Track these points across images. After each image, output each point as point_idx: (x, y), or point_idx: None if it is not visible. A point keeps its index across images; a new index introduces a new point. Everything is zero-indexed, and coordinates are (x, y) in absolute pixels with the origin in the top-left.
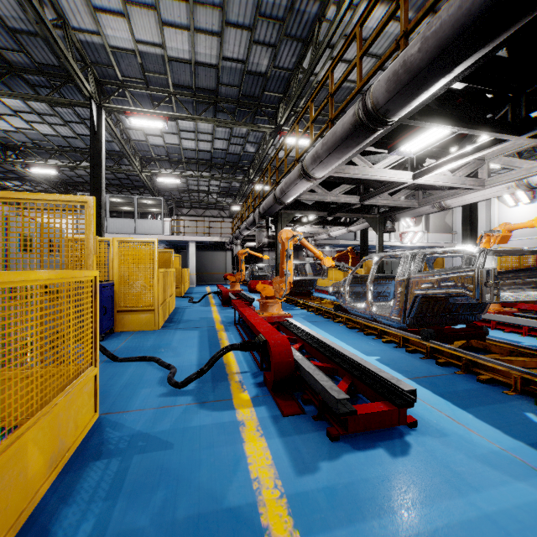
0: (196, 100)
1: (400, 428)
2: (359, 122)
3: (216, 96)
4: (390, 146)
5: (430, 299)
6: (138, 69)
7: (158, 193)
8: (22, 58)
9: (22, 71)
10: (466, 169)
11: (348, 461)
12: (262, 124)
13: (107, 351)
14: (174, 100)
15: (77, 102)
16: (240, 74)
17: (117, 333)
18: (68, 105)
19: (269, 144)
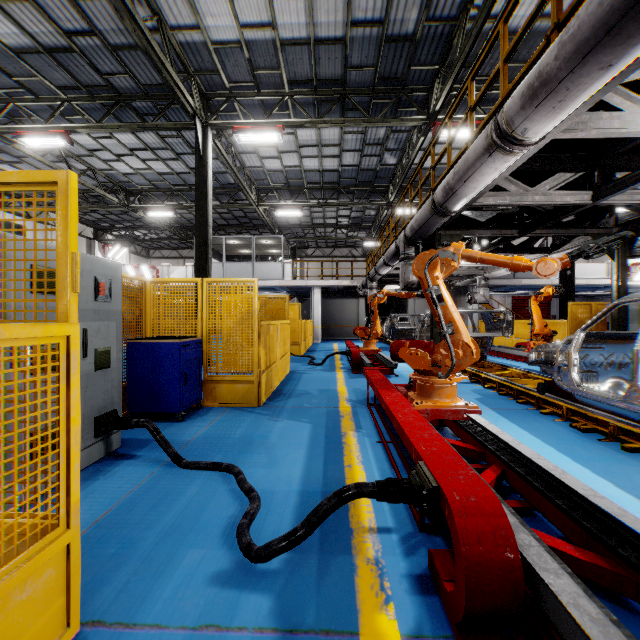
0: (318, 99)
1: None
2: None
3: (344, 87)
4: None
5: None
6: (246, 68)
7: (278, 231)
8: (127, 82)
9: (129, 99)
10: None
11: None
12: (407, 116)
13: (170, 447)
14: (291, 104)
15: (182, 124)
16: (376, 45)
17: (205, 409)
18: (173, 129)
19: (417, 146)
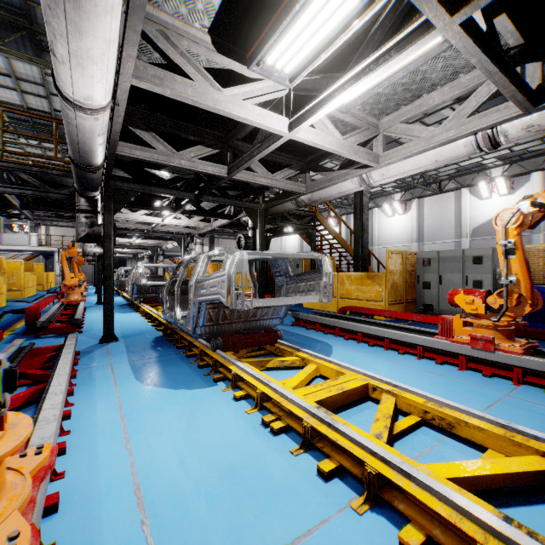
0: None
1: None
2: None
3: None
4: None
5: None
6: None
7: None
8: None
9: None
10: None
11: None
12: None
13: None
14: None
15: None
16: None
17: None
18: None
19: None
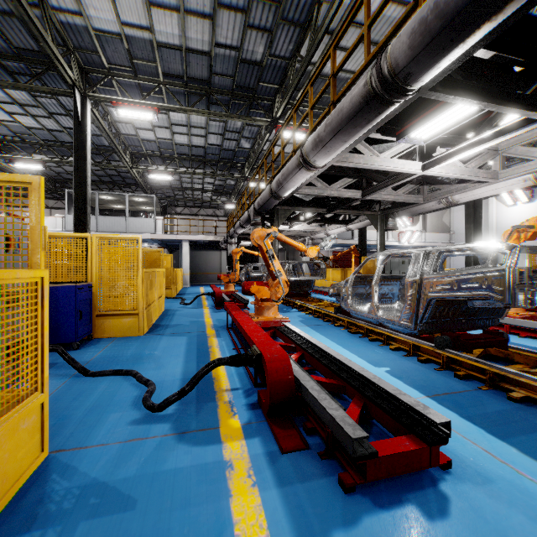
0: (188, 91)
1: (430, 470)
2: (372, 92)
3: (209, 86)
4: (399, 132)
5: (446, 302)
6: (125, 55)
7: (150, 191)
8: None
9: None
10: (479, 161)
11: (371, 529)
12: (257, 117)
13: (77, 363)
14: (165, 90)
15: (60, 91)
16: (234, 62)
17: (95, 340)
18: (50, 93)
19: (265, 139)
